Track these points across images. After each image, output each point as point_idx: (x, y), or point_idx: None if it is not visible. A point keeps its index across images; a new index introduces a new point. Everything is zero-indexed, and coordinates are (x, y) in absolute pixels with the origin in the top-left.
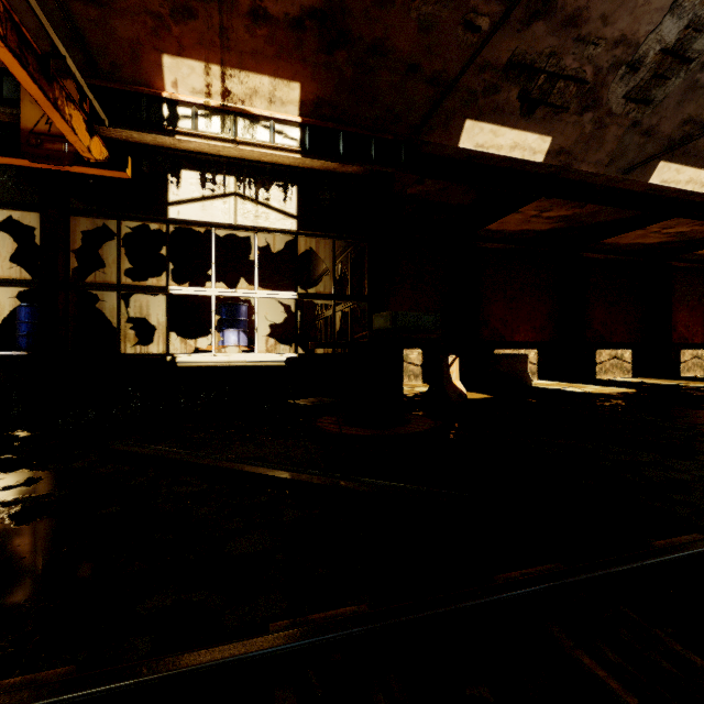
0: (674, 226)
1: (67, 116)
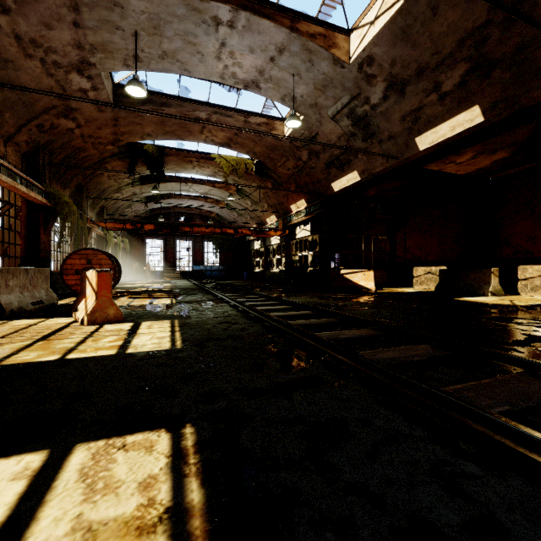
0: None
1: (268, 234)
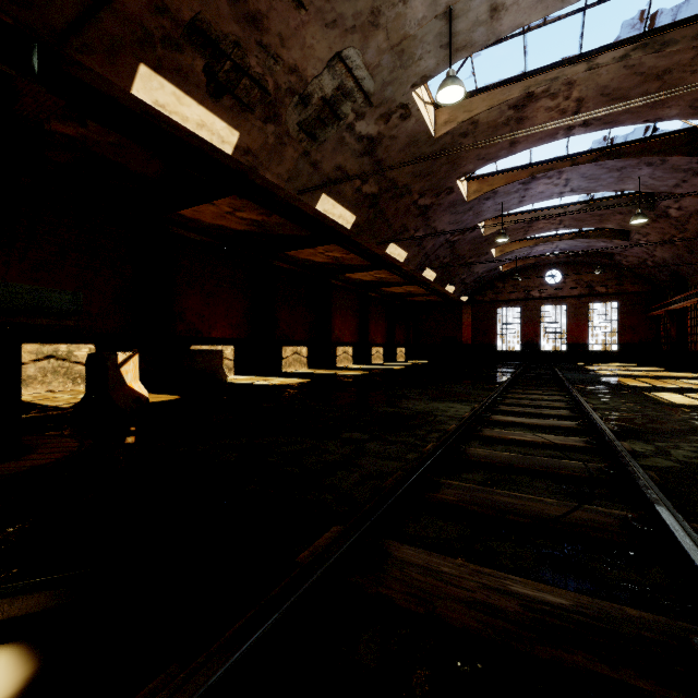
0: (333, 251)
1: None
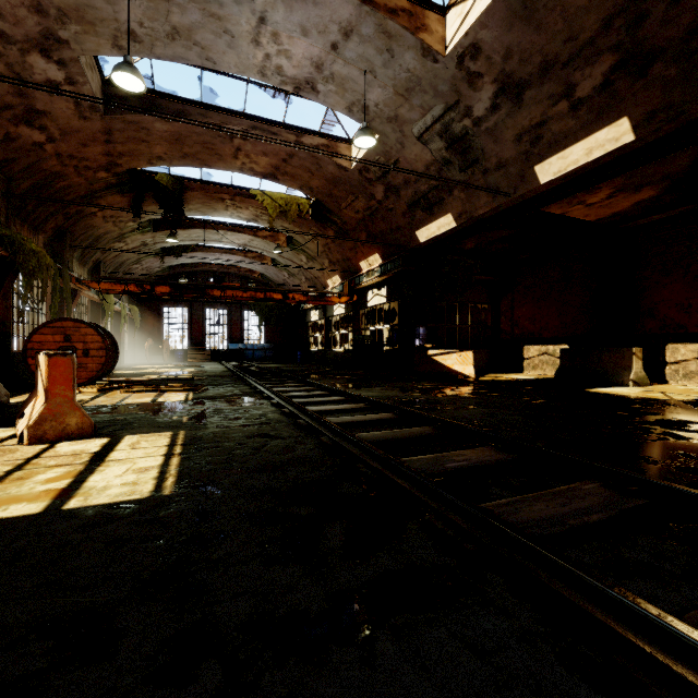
0: None
1: (330, 300)
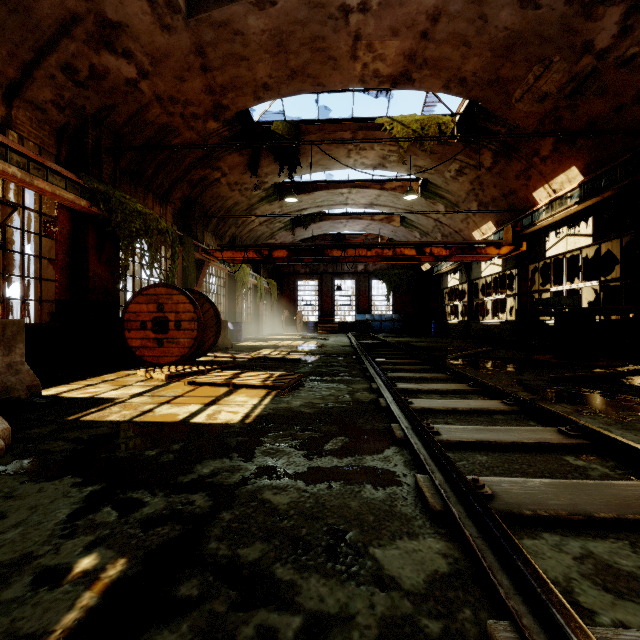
0: None
1: (483, 252)
